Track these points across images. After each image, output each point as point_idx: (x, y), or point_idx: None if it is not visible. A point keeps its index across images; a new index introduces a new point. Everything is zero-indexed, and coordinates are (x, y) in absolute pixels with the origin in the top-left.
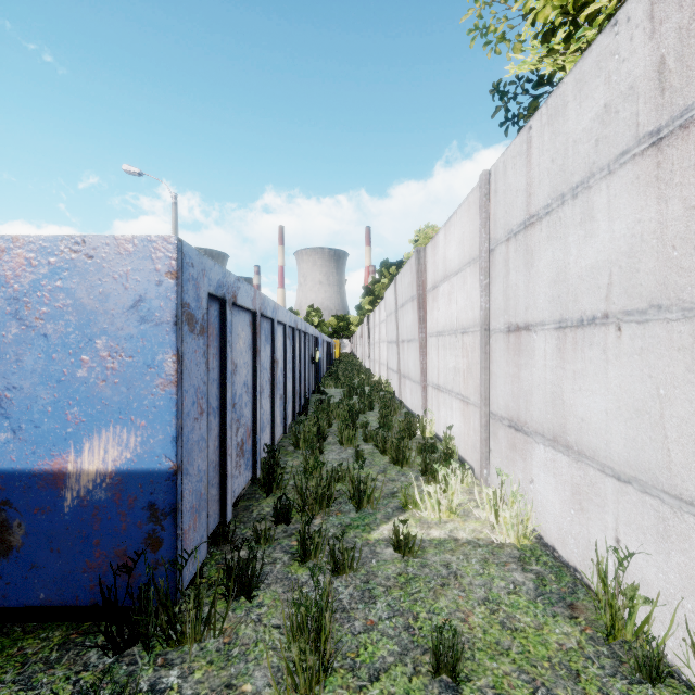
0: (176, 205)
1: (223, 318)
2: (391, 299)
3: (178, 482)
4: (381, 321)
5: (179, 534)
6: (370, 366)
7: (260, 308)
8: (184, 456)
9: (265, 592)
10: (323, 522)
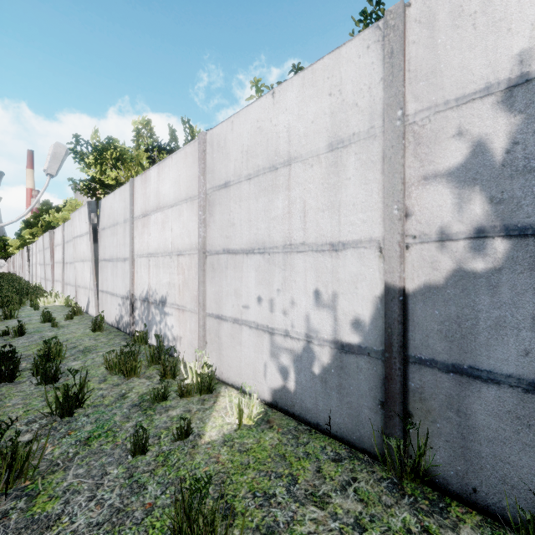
0: None
1: None
2: (42, 243)
3: None
4: (37, 252)
5: None
6: (30, 280)
7: None
8: None
9: None
10: None
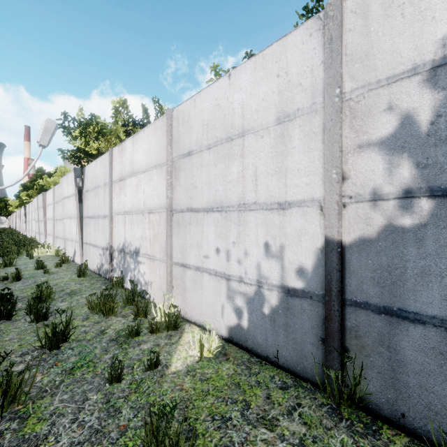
0: None
1: None
2: (36, 203)
3: None
4: (33, 211)
5: None
6: (27, 233)
7: None
8: None
9: None
10: None
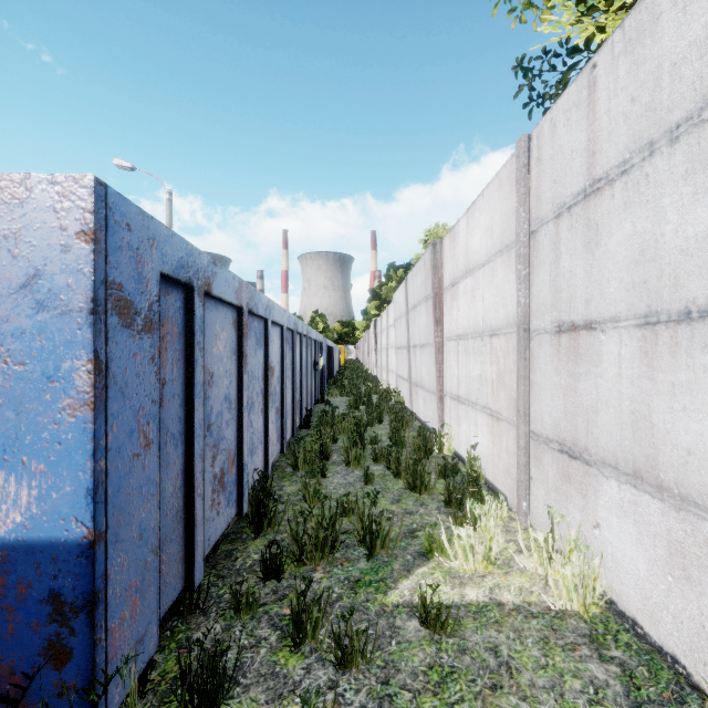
0: (171, 202)
1: (189, 312)
2: (401, 300)
3: (97, 559)
4: (389, 326)
5: (100, 639)
6: (377, 373)
7: (247, 304)
8: (109, 516)
9: (240, 702)
10: (324, 577)
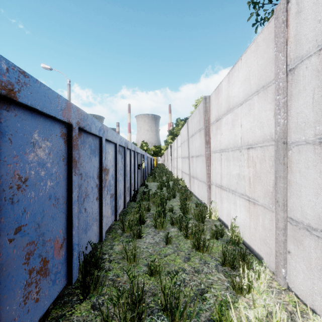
0: (69, 85)
1: None
2: (184, 133)
3: None
4: (178, 147)
5: None
6: (172, 170)
7: (78, 123)
8: None
9: None
10: None
